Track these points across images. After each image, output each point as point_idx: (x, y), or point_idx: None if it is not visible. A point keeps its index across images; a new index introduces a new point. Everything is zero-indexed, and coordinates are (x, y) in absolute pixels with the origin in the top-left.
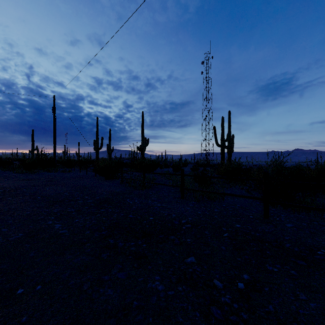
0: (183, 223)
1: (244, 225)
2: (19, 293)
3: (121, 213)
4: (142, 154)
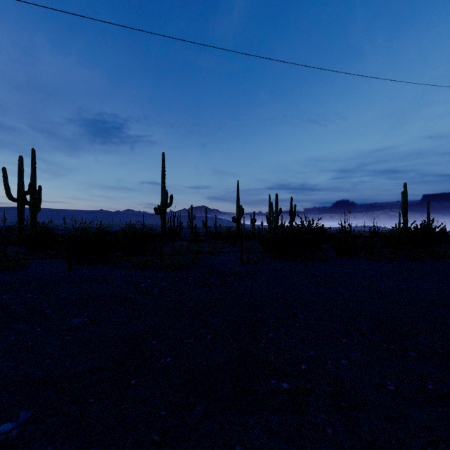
0: None
1: (49, 277)
2: None
3: None
4: None
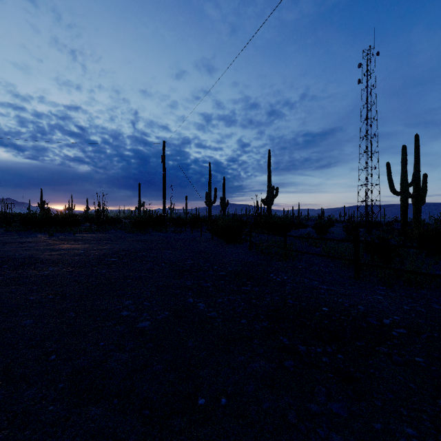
0: (387, 324)
1: None
2: (201, 403)
3: (274, 295)
4: (269, 209)
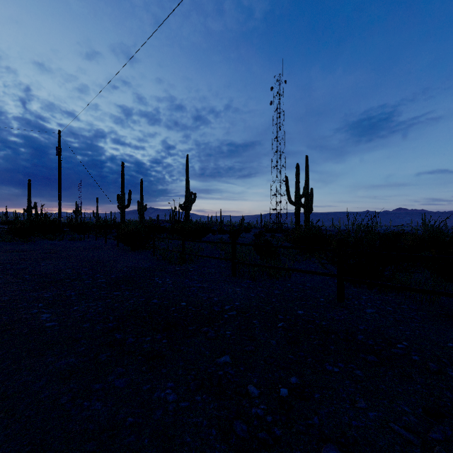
0: (226, 309)
1: (308, 311)
2: None
3: (142, 297)
4: (187, 214)
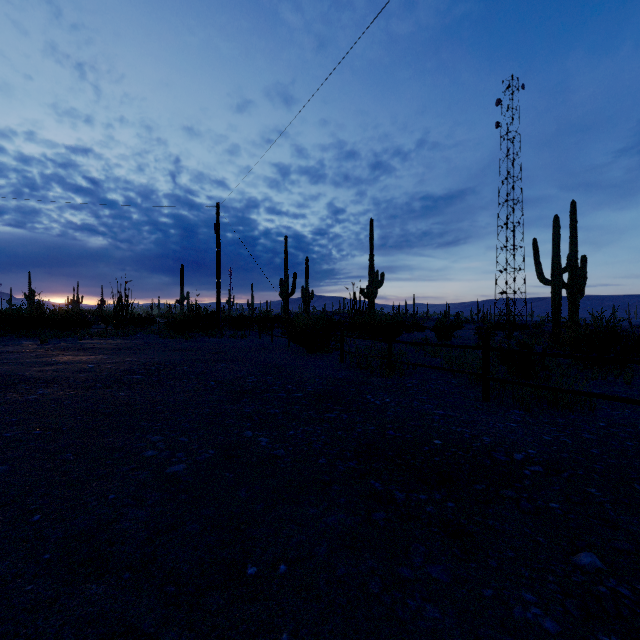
0: (519, 460)
1: None
2: (251, 573)
3: (369, 425)
4: (371, 303)
